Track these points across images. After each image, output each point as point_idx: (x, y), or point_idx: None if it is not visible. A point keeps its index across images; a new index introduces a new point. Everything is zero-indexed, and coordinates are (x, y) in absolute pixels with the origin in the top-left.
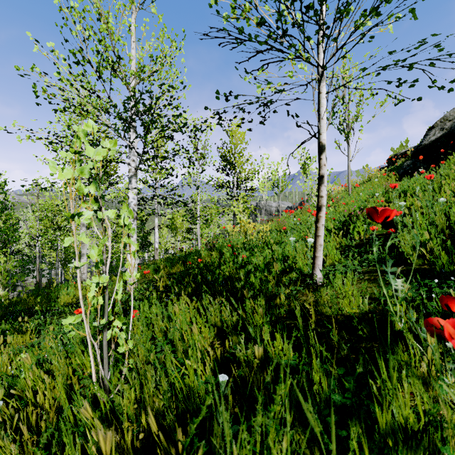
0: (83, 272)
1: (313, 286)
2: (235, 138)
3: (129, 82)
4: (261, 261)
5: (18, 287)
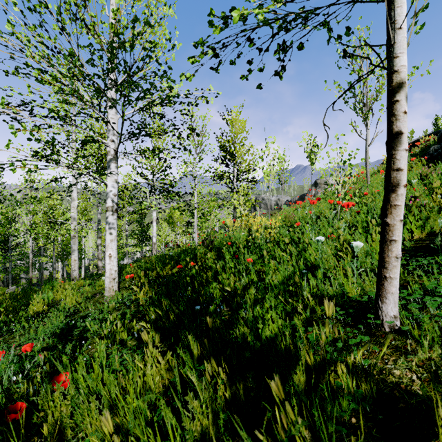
0: (74, 269)
1: (382, 330)
2: (235, 127)
3: (98, 33)
4: (282, 278)
5: (21, 280)
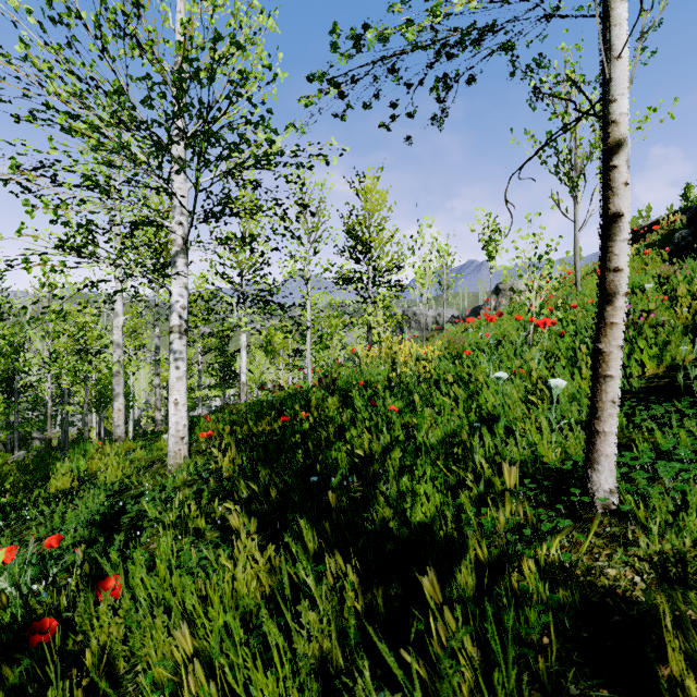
0: (118, 424)
1: (593, 512)
2: (371, 201)
3: (159, 57)
4: (442, 435)
5: (34, 441)
